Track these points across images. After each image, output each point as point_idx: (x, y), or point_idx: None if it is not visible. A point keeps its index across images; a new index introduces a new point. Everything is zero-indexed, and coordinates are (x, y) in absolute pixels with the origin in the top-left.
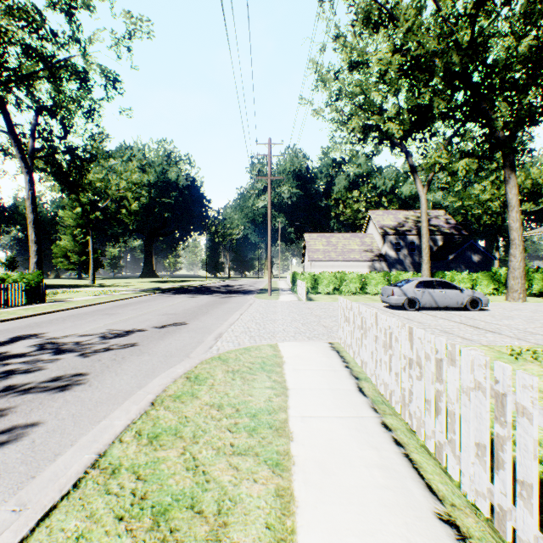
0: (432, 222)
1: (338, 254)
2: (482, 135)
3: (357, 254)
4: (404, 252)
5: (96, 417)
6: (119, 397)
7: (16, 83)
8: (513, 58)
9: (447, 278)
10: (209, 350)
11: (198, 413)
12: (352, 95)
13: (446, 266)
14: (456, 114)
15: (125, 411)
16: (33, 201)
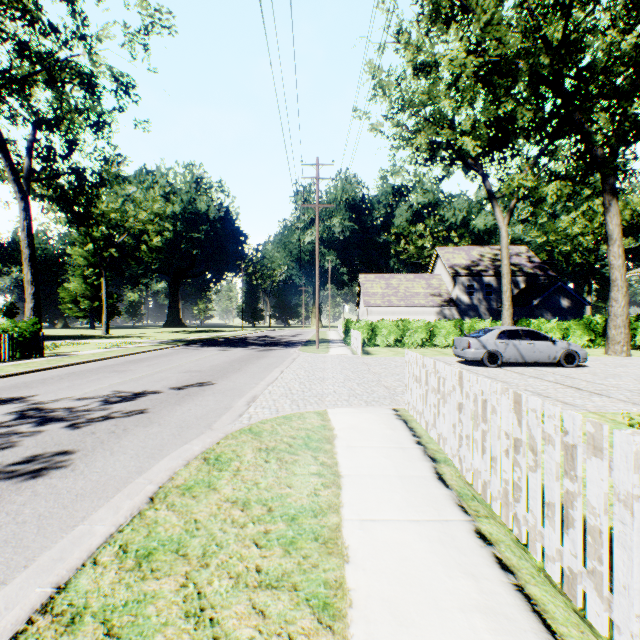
0: (512, 261)
1: (399, 299)
2: (576, 153)
3: (423, 299)
4: (478, 296)
5: (70, 520)
6: (109, 487)
7: (6, 88)
8: (615, 58)
9: (532, 327)
10: (238, 419)
11: (214, 515)
12: (418, 104)
13: (530, 313)
14: (543, 129)
15: (114, 510)
16: (29, 233)
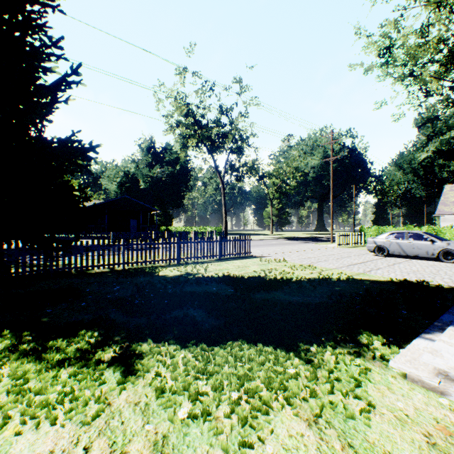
0: None
1: None
2: None
3: None
4: None
5: None
6: None
7: (213, 151)
8: None
9: None
10: None
11: None
12: (385, 75)
13: None
14: None
15: None
16: (223, 196)
